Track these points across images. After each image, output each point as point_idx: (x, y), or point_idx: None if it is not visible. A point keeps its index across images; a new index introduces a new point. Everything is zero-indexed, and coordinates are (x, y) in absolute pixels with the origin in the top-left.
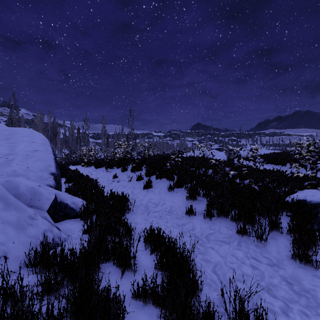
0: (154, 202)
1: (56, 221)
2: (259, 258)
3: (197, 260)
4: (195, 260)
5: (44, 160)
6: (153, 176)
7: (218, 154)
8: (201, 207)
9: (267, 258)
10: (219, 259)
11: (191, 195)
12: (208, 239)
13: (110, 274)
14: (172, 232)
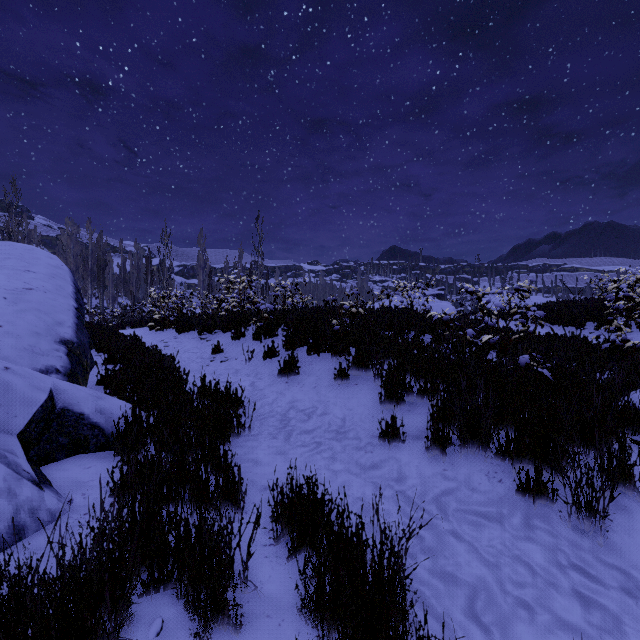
0: (303, 409)
1: (45, 461)
2: (592, 568)
3: (420, 574)
4: (413, 574)
5: (48, 310)
6: (302, 349)
7: (439, 305)
8: (417, 421)
9: (617, 570)
10: (482, 572)
11: (390, 392)
12: (443, 507)
13: (160, 637)
14: (346, 486)
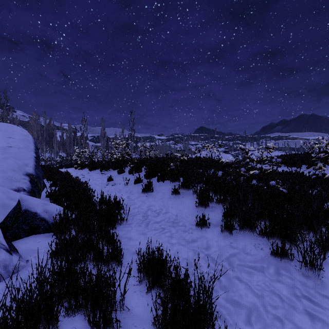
0: (155, 210)
1: (15, 238)
2: (314, 297)
3: (220, 301)
4: (216, 301)
5: (20, 158)
6: (154, 178)
7: (225, 156)
8: (216, 216)
9: (328, 298)
10: (254, 300)
11: (201, 201)
12: (231, 263)
13: None
14: (178, 252)
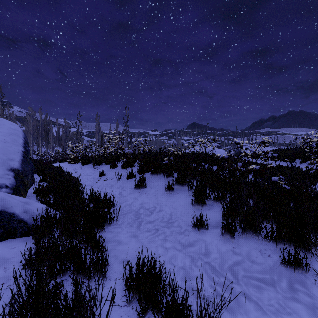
0: (148, 208)
1: None
2: None
3: None
4: None
5: (5, 152)
6: (148, 173)
7: (218, 151)
8: (214, 216)
9: None
10: None
11: (198, 198)
12: (235, 274)
13: None
14: (174, 259)
